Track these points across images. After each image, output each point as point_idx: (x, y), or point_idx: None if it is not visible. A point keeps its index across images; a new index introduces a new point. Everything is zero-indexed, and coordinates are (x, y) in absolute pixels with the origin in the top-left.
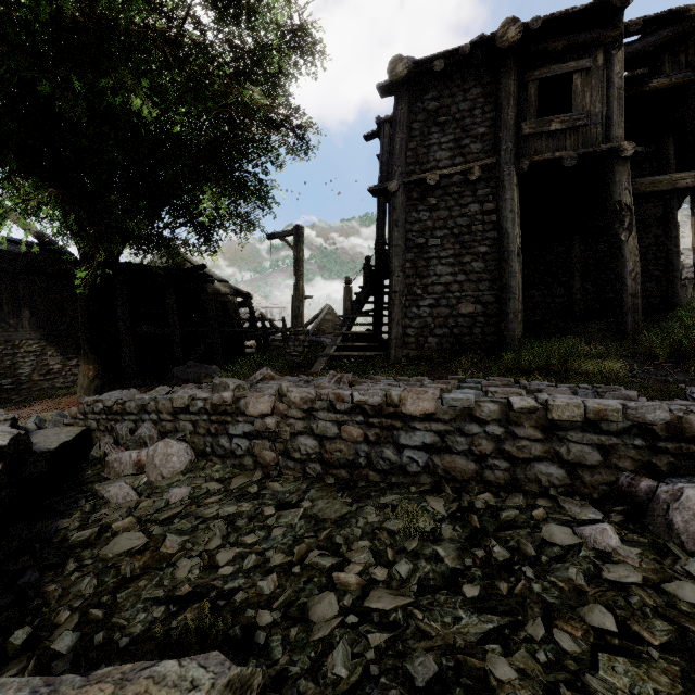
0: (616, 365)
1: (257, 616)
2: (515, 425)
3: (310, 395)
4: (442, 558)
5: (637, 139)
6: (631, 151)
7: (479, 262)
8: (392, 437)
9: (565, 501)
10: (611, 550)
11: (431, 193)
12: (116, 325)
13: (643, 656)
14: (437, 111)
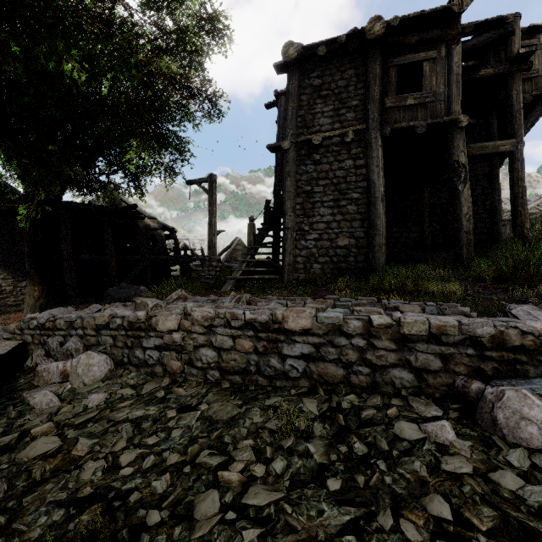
0: (454, 286)
1: (147, 516)
2: (374, 338)
3: (209, 314)
4: (312, 454)
5: (471, 114)
6: (466, 122)
7: (352, 205)
8: (277, 348)
9: (413, 400)
10: (449, 443)
11: (316, 151)
12: (61, 253)
13: (473, 541)
14: (320, 86)
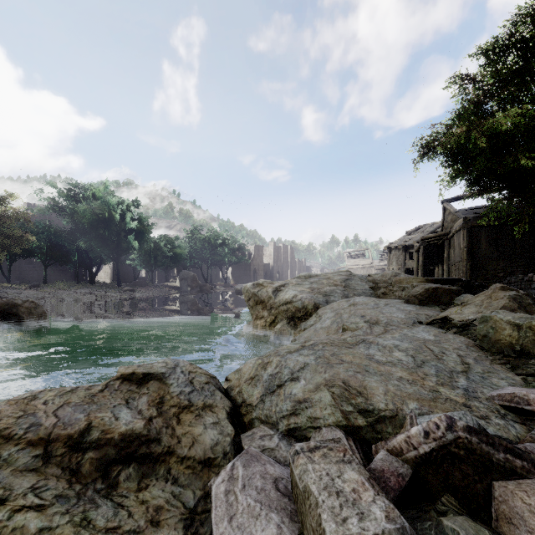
0: None
1: None
2: None
3: None
4: None
5: None
6: None
7: None
8: None
9: None
10: None
11: None
12: None
13: None
14: None
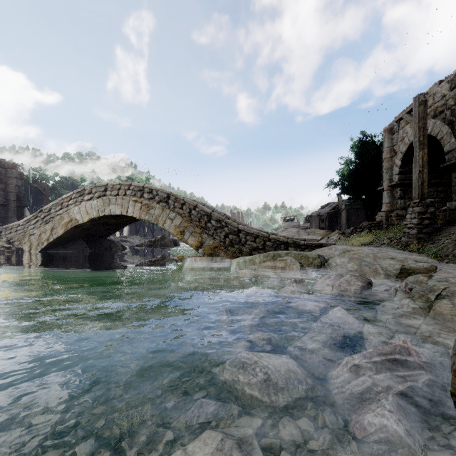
0: None
1: None
2: None
3: None
4: None
5: None
6: None
7: None
8: None
9: None
10: None
11: None
12: None
13: None
14: None
